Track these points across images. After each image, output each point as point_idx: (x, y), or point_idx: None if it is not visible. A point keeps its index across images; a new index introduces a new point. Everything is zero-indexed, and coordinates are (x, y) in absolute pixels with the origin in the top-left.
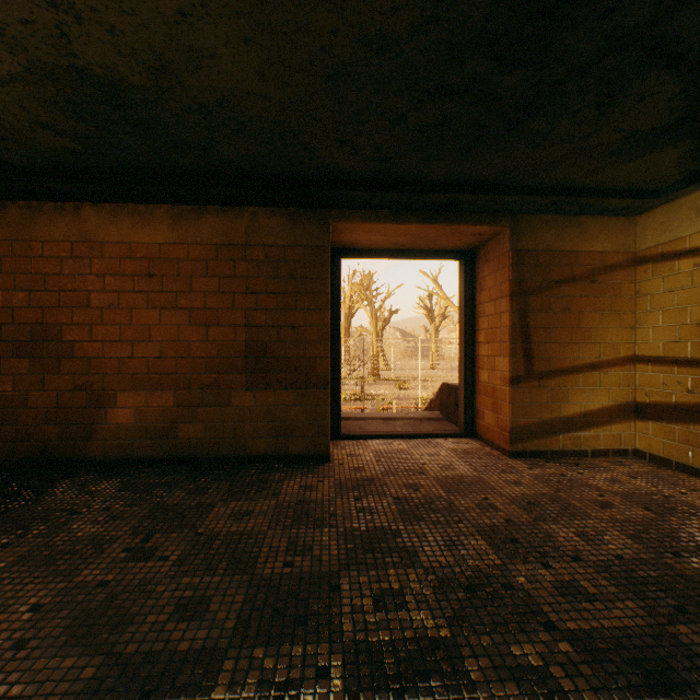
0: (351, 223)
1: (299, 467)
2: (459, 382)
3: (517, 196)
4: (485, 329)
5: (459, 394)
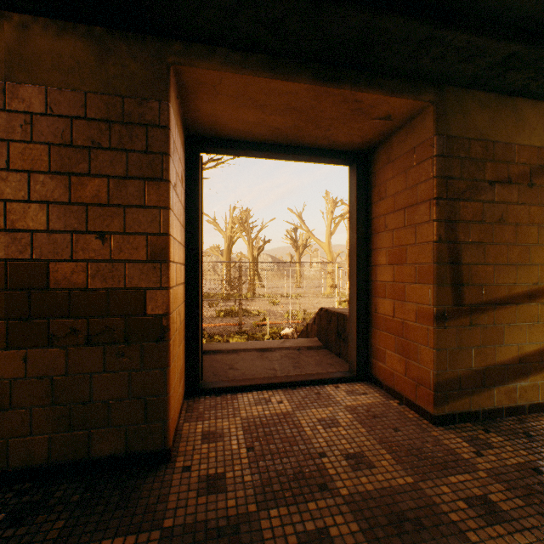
0: (206, 69)
1: (105, 488)
2: (350, 312)
3: (468, 33)
4: (386, 248)
5: (350, 327)
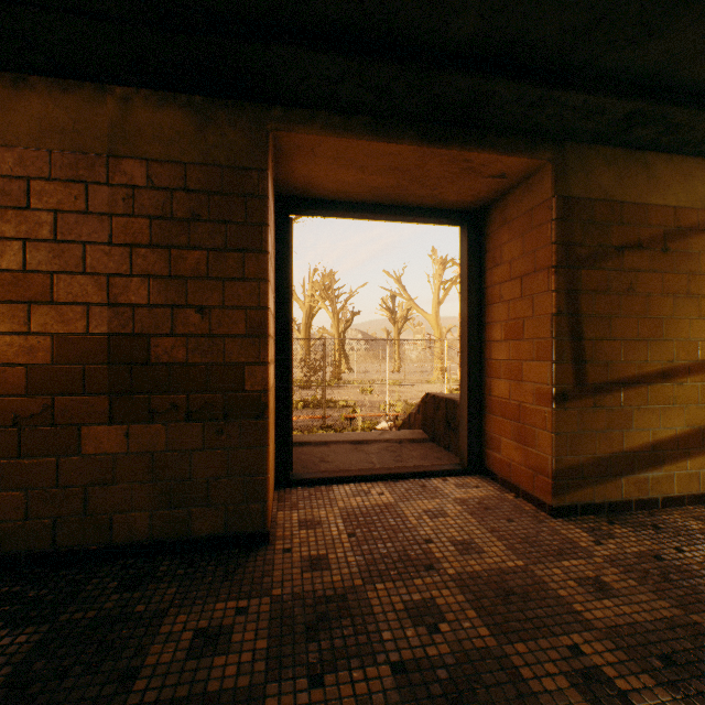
0: (306, 134)
1: (208, 565)
2: (461, 396)
3: (584, 93)
4: (502, 321)
5: (461, 412)
